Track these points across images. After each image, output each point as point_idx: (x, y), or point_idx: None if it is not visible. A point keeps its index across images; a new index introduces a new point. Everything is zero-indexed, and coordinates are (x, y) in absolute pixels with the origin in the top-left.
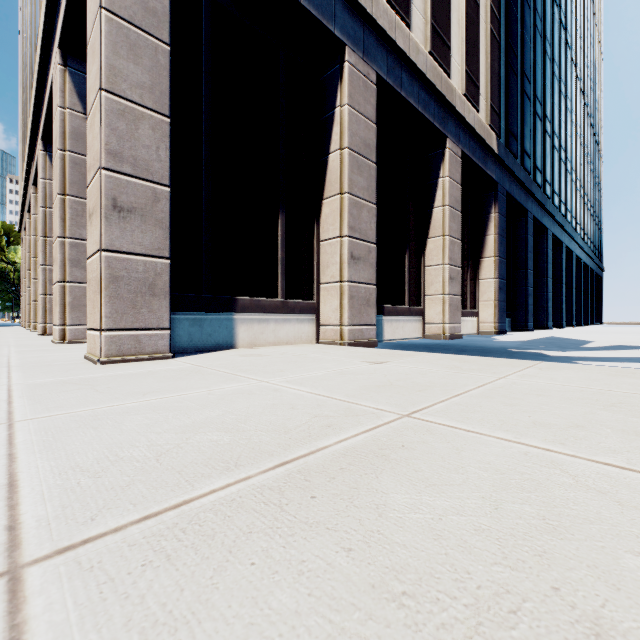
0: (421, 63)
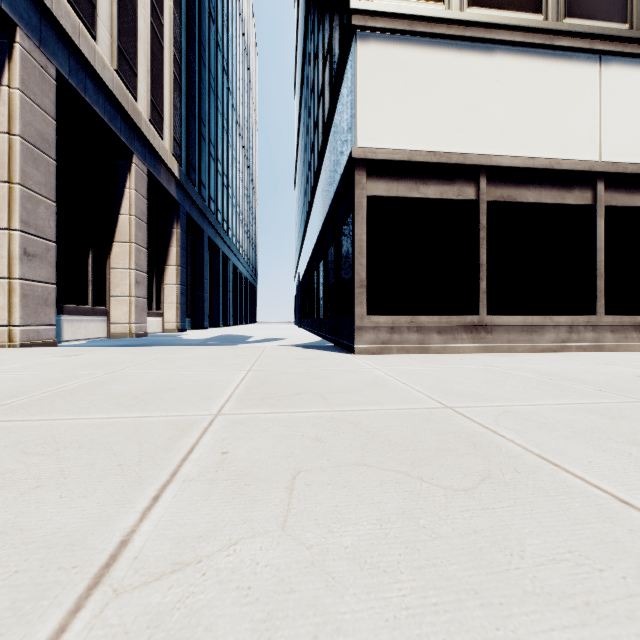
0: (108, 78)
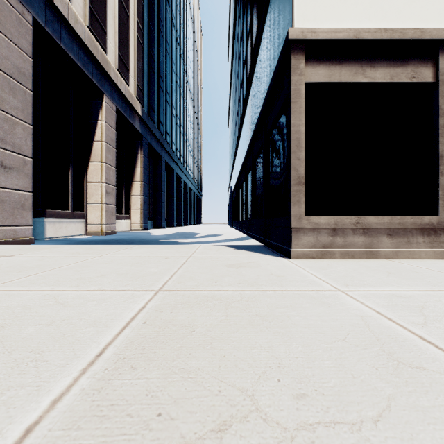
0: (80, 31)
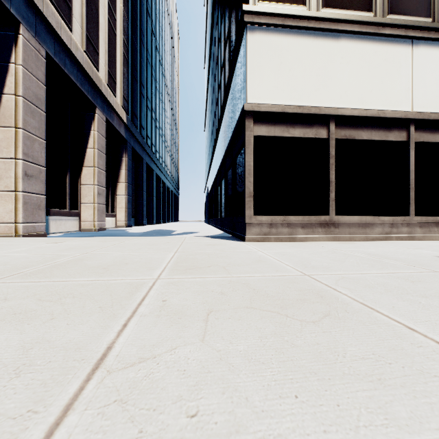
0: (79, 57)
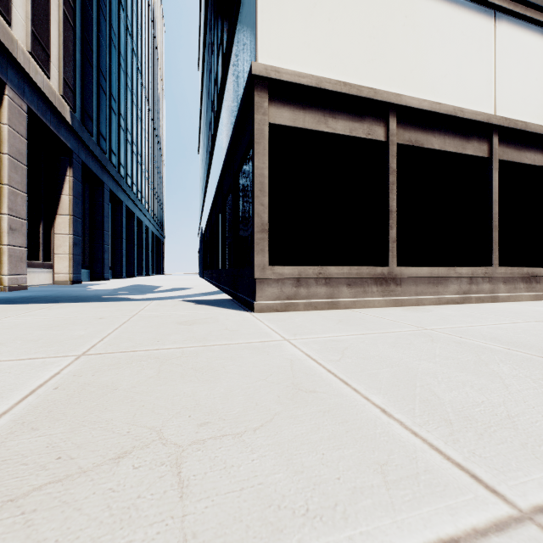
0: None
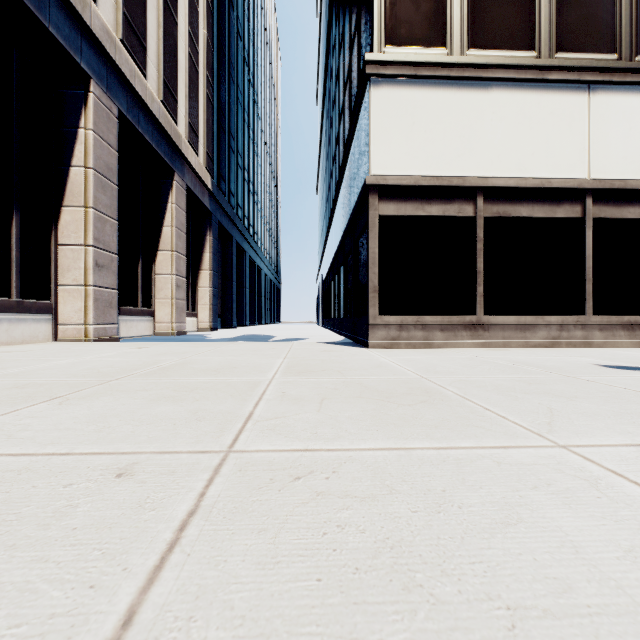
0: (156, 110)
